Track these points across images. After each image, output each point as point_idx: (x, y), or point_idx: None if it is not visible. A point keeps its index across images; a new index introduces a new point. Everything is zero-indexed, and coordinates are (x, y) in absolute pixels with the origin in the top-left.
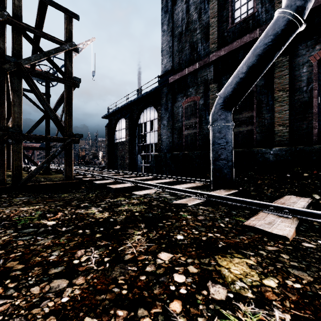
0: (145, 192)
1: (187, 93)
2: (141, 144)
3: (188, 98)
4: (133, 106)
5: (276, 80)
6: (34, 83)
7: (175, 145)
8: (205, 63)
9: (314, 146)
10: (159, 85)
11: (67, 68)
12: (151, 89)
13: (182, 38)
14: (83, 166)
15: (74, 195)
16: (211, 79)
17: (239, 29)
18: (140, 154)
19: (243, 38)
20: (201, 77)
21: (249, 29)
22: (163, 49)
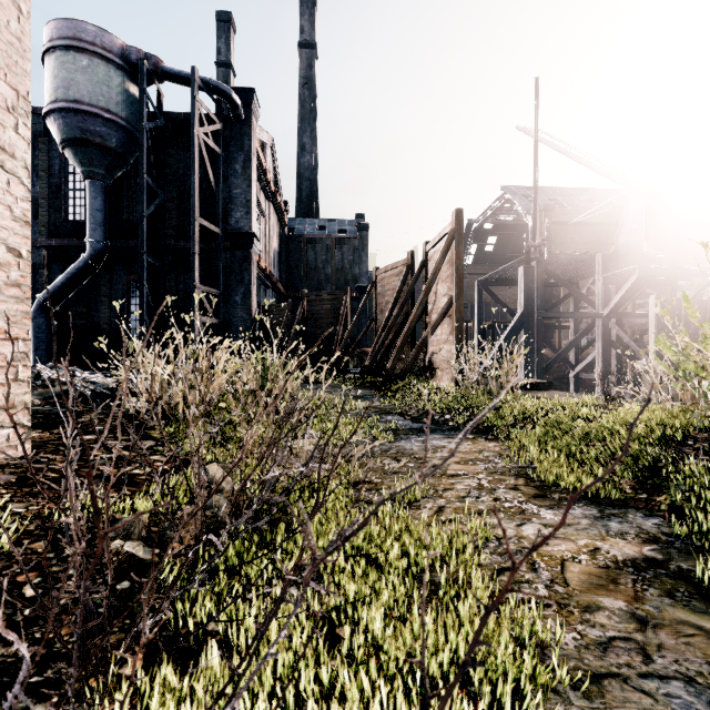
0: None
1: None
2: None
3: None
4: None
5: (102, 287)
6: None
7: None
8: (33, 244)
9: (121, 342)
10: None
11: None
12: None
13: None
14: None
15: None
16: (41, 264)
17: (73, 228)
18: None
19: (74, 240)
20: None
21: (82, 234)
22: None
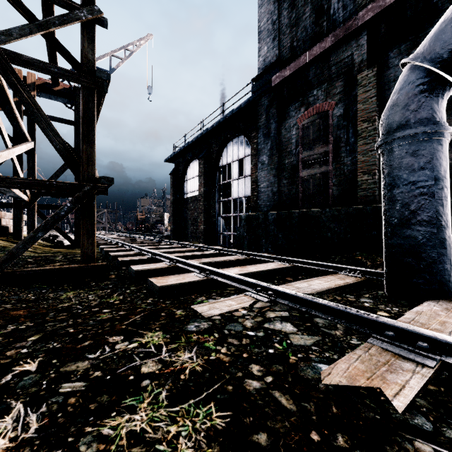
0: (224, 308)
1: (307, 100)
2: (224, 199)
3: (309, 109)
4: (210, 139)
5: None
6: (20, 79)
7: (284, 198)
8: (348, 31)
9: None
10: (254, 94)
11: (85, 56)
12: (240, 104)
13: (297, 0)
14: (141, 234)
15: (86, 295)
16: (361, 61)
17: None
18: (222, 215)
19: None
20: (338, 62)
21: None
22: (262, 30)
